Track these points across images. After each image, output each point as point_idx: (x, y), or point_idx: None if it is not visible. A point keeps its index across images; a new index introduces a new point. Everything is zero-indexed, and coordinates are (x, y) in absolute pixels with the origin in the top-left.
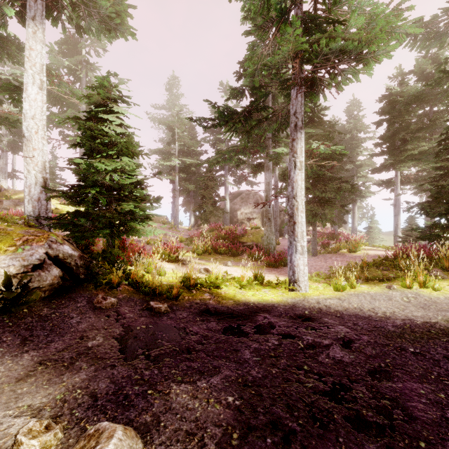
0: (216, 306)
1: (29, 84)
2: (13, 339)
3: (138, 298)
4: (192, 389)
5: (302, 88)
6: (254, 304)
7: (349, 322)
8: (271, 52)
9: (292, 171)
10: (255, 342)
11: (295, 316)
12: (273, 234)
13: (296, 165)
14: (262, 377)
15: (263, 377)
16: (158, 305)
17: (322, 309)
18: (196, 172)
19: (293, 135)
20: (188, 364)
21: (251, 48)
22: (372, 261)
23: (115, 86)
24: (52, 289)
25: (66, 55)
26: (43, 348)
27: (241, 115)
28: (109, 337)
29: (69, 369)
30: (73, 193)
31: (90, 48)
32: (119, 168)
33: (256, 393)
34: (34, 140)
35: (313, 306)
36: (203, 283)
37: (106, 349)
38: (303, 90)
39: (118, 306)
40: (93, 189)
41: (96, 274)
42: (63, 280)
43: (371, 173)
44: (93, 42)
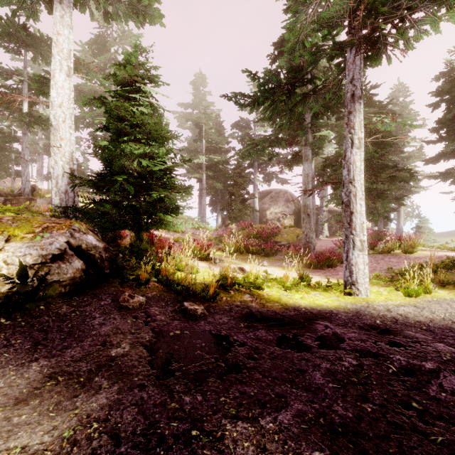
0: (261, 311)
1: (56, 71)
2: (23, 343)
3: (169, 297)
4: (255, 432)
5: (361, 49)
6: (306, 310)
7: (447, 338)
8: (316, 19)
9: (348, 150)
10: (323, 360)
11: (365, 327)
12: (313, 232)
13: (353, 143)
14: (354, 418)
15: (355, 417)
16: (194, 306)
17: (397, 319)
18: (223, 171)
19: (349, 106)
20: (240, 388)
21: (293, 14)
22: (440, 262)
23: (143, 64)
24: (74, 284)
25: (96, 55)
26: (57, 355)
27: (284, 89)
28: (137, 344)
29: (86, 387)
30: (99, 181)
31: (118, 46)
32: (147, 153)
33: (356, 447)
34: (61, 129)
35: (384, 314)
36: (242, 283)
37: (133, 360)
38: (363, 51)
39: (147, 306)
40: (120, 176)
41: (122, 269)
42: (86, 274)
43: (425, 164)
44: (121, 39)
